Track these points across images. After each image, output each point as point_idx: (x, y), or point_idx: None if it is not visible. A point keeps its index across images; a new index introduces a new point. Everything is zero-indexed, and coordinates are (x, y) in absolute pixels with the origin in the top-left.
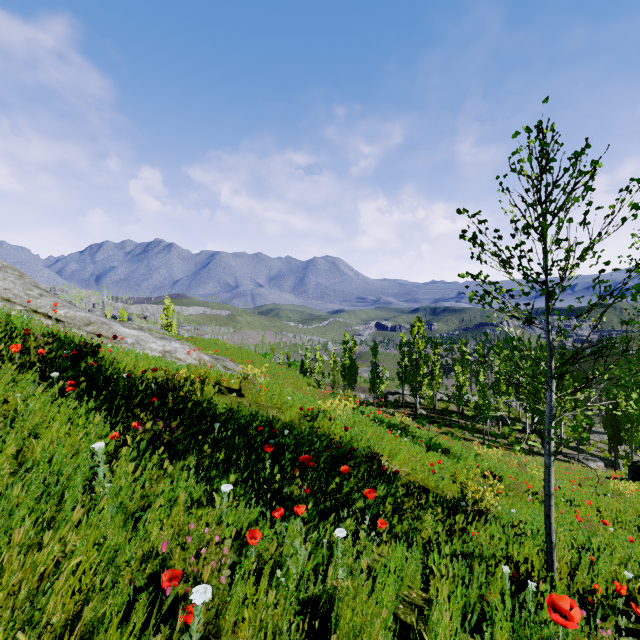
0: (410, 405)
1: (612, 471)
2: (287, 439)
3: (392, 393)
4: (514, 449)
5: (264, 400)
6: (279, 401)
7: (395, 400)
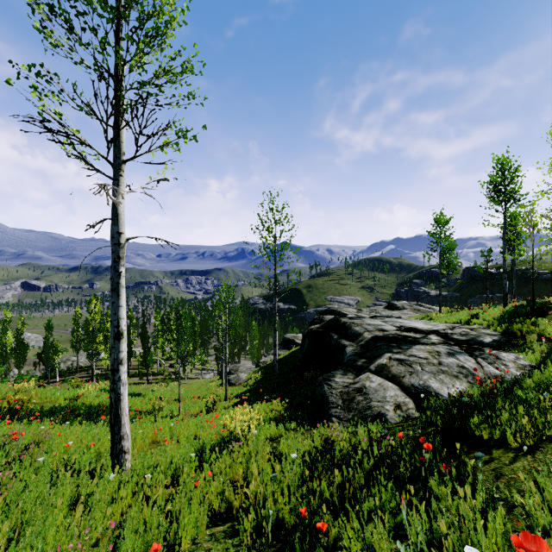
0: (85, 369)
1: (217, 376)
2: (81, 411)
3: (64, 362)
4: (167, 380)
5: (38, 400)
6: (48, 398)
7: (68, 368)
